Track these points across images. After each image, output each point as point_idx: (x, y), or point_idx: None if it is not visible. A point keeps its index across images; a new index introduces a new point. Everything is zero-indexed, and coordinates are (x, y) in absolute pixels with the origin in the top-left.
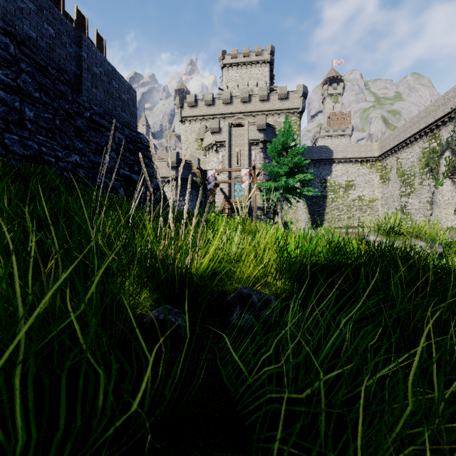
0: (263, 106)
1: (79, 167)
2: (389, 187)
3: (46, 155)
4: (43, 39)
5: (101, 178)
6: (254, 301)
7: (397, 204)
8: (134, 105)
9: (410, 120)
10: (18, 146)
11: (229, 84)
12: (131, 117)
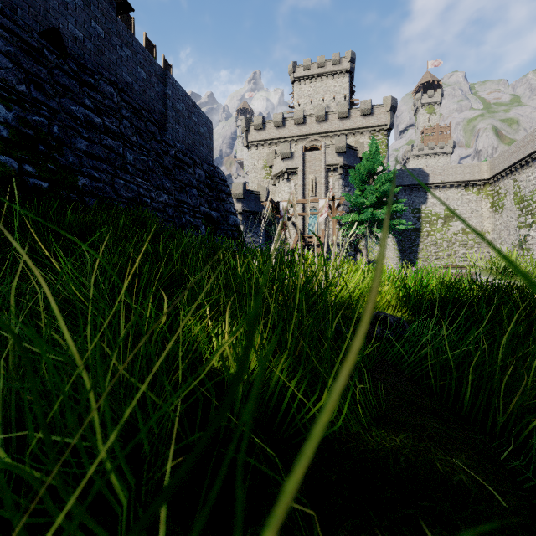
0: (343, 125)
1: (167, 207)
2: (503, 216)
3: (143, 197)
4: (137, 83)
5: (185, 216)
6: (390, 322)
7: (514, 238)
8: (210, 138)
9: (532, 132)
10: (124, 190)
11: (301, 100)
12: (208, 151)
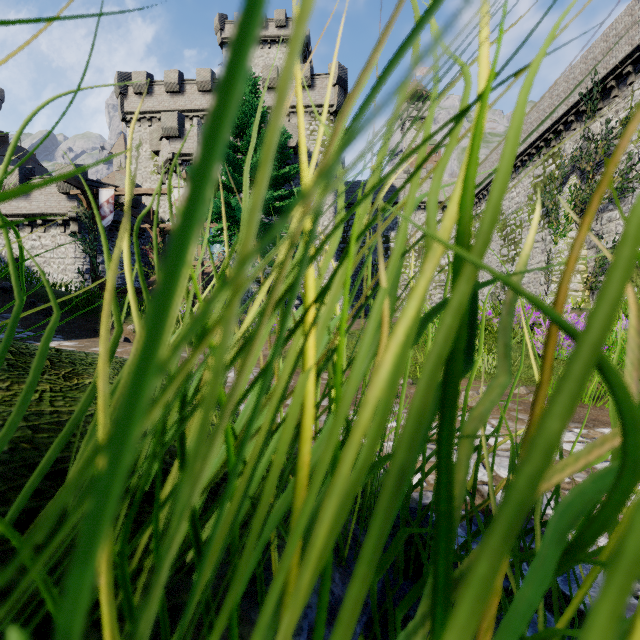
0: (271, 99)
1: None
2: None
3: None
4: None
5: None
6: None
7: None
8: None
9: None
10: None
11: None
12: None
